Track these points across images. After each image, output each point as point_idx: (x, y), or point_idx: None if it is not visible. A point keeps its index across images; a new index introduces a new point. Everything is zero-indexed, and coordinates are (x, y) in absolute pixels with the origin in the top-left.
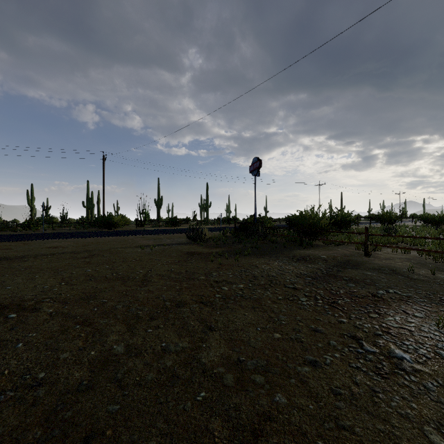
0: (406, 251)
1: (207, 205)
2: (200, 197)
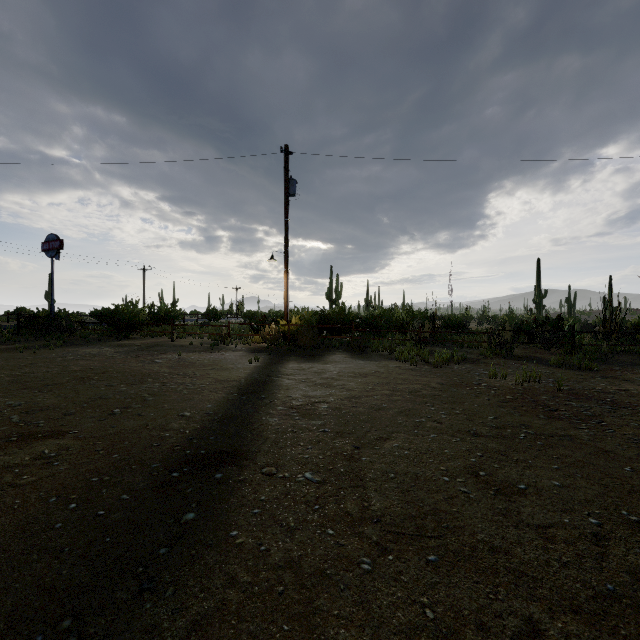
0: (202, 337)
1: None
2: None
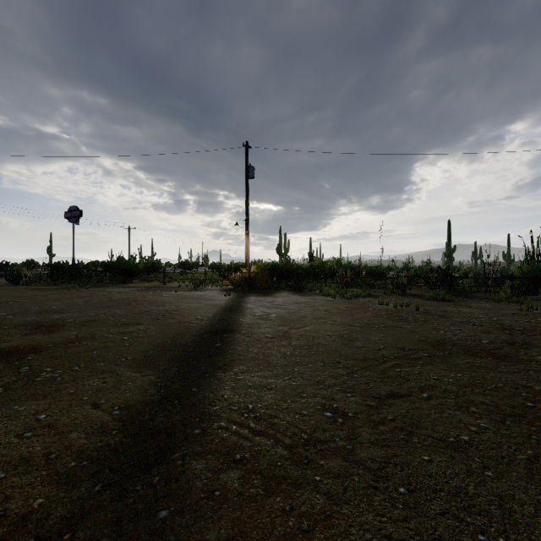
0: (185, 282)
1: None
2: None
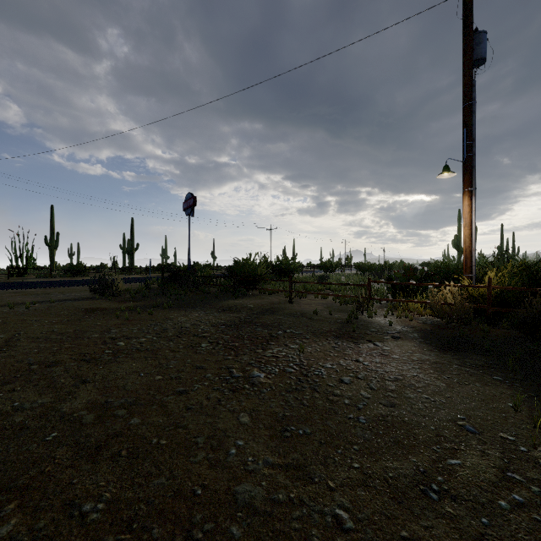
0: (325, 297)
1: (133, 248)
2: (123, 236)
